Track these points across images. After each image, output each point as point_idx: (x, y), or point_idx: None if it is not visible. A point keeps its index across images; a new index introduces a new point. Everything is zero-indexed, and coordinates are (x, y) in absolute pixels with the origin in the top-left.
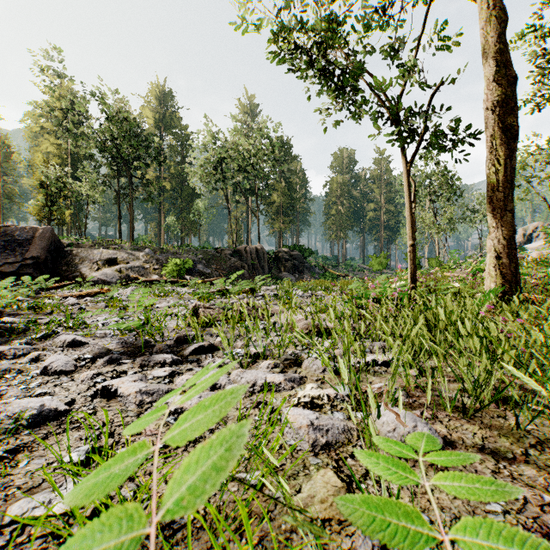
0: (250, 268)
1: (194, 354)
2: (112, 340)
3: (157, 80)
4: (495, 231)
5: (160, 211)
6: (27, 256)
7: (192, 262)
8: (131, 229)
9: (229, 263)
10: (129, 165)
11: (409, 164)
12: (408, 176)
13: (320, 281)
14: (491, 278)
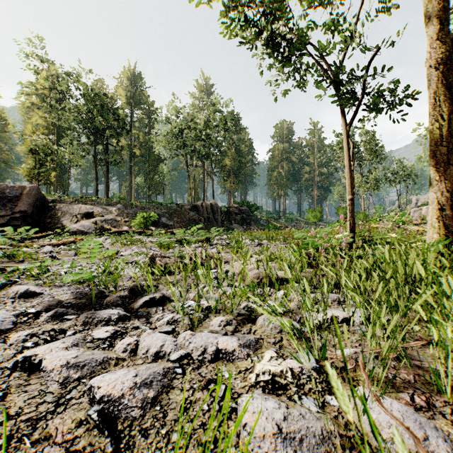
0: (206, 221)
1: (145, 307)
2: (67, 290)
3: (129, 64)
4: (438, 184)
5: (131, 173)
6: (16, 210)
7: (156, 215)
8: (106, 187)
9: (188, 216)
10: (104, 134)
11: (348, 126)
12: (347, 137)
13: (266, 231)
14: (433, 229)
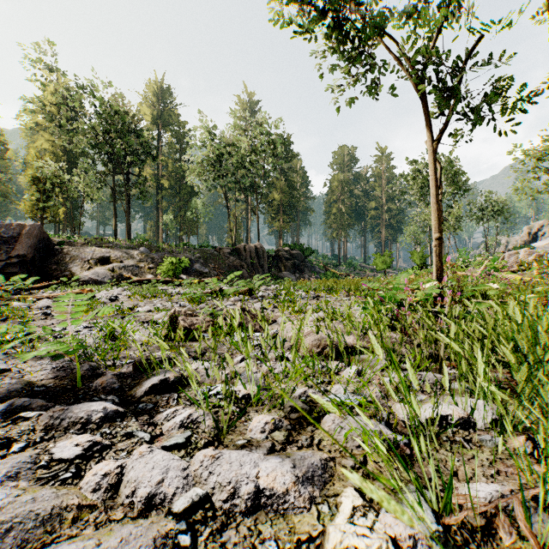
0: (249, 267)
1: (152, 394)
2: (48, 364)
3: (155, 76)
4: None
5: (158, 210)
6: (12, 254)
7: (188, 261)
8: (127, 227)
9: (228, 262)
10: (124, 161)
11: (434, 142)
12: (433, 156)
13: (323, 281)
14: None
